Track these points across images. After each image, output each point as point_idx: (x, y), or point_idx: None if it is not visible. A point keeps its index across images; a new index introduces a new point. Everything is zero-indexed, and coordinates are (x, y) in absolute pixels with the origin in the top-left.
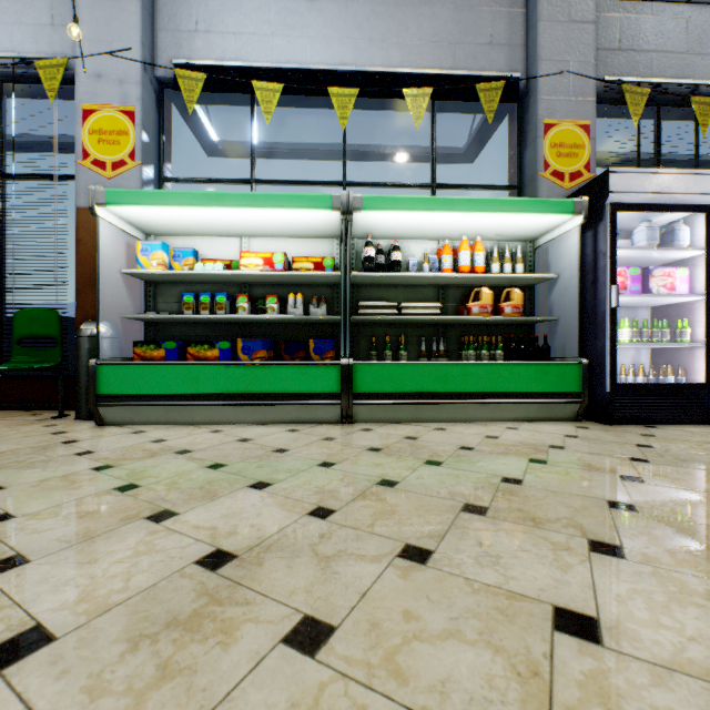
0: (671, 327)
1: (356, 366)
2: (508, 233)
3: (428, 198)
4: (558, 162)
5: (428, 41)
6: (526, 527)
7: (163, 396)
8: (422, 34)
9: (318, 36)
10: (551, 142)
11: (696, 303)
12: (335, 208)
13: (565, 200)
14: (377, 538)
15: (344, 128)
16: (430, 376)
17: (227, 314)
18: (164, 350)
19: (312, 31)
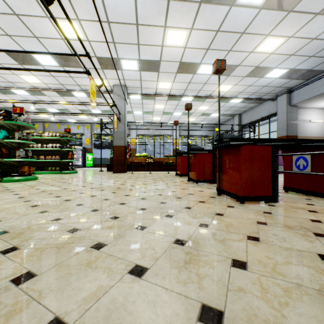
0: None
1: None
2: None
3: None
4: None
5: None
6: None
7: None
8: None
9: None
10: None
11: None
12: None
13: None
14: None
15: None
16: None
17: None
18: None
19: None
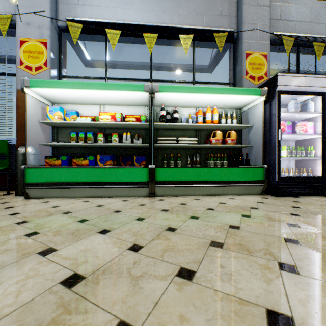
0: (305, 150)
1: (156, 168)
2: (229, 105)
3: (191, 86)
4: (252, 71)
5: (191, 13)
6: (244, 255)
7: (59, 183)
8: (188, 9)
9: (138, 8)
10: (249, 62)
11: (316, 138)
12: (146, 90)
13: (256, 88)
14: (165, 264)
15: (151, 53)
16: (192, 173)
17: (93, 143)
18: (61, 160)
19: (135, 6)
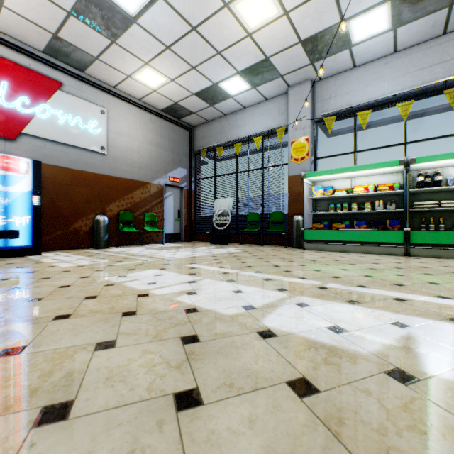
0: None
1: (412, 231)
2: None
3: None
4: None
5: None
6: None
7: (326, 241)
8: None
9: (390, 78)
10: None
11: None
12: (400, 165)
13: None
14: (416, 272)
15: (405, 120)
16: None
17: (347, 211)
18: (323, 225)
19: (386, 77)
